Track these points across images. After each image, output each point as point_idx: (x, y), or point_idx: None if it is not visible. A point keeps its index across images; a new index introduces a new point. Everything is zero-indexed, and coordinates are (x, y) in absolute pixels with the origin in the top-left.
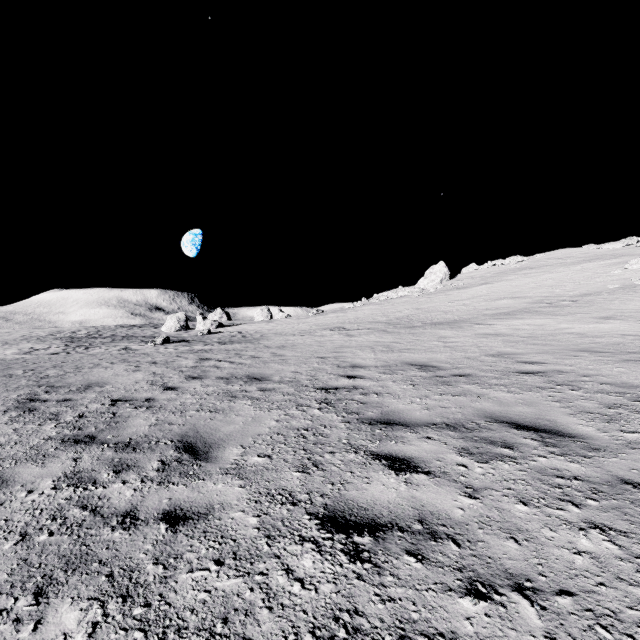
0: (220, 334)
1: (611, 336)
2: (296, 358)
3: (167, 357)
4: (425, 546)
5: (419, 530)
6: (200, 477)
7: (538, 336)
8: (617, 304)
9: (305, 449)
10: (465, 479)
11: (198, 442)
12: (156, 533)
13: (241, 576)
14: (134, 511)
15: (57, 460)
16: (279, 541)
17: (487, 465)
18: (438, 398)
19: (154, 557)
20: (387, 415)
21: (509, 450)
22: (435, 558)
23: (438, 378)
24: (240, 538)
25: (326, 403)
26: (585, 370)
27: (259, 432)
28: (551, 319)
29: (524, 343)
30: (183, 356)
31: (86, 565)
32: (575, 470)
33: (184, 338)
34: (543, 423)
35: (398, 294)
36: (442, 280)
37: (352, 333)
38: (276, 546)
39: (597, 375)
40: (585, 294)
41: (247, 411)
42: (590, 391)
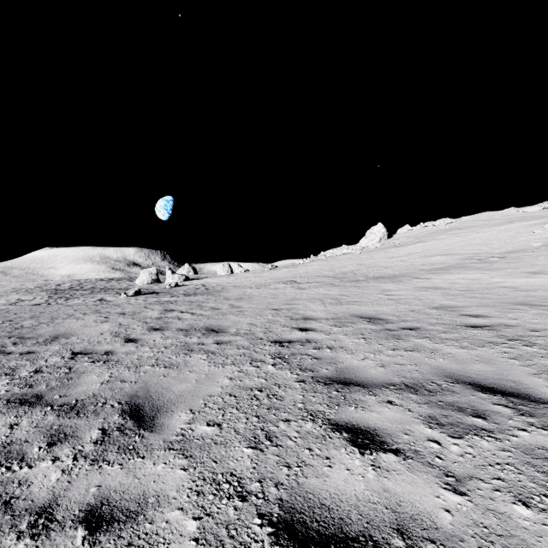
0: (186, 287)
1: (544, 290)
2: (252, 310)
3: (135, 308)
4: None
5: None
6: (140, 453)
7: (474, 289)
8: (542, 260)
9: (258, 415)
10: (442, 462)
11: (146, 404)
12: (69, 545)
13: None
14: (53, 506)
15: None
16: None
17: (463, 441)
18: (392, 353)
19: None
20: (342, 373)
21: (482, 420)
22: None
23: (388, 331)
24: None
25: (280, 358)
26: (531, 324)
27: (211, 392)
28: (483, 274)
29: (463, 296)
30: (150, 307)
31: None
32: None
33: (154, 290)
34: (508, 385)
35: (342, 251)
36: (381, 239)
37: (303, 286)
38: None
39: (545, 329)
40: (511, 251)
41: (201, 367)
42: (545, 347)
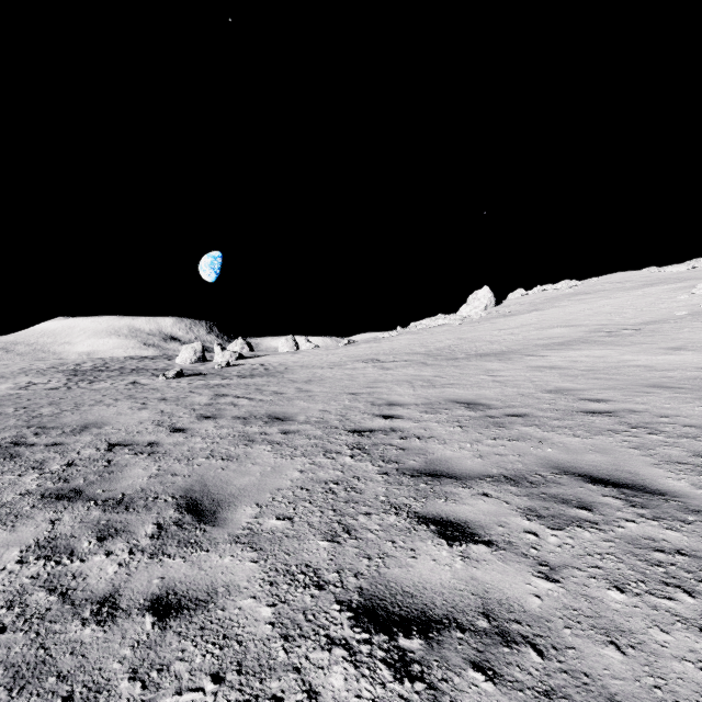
0: (240, 367)
1: (684, 369)
2: (324, 394)
3: (179, 393)
4: (495, 655)
5: (485, 629)
6: (203, 547)
7: (600, 369)
8: (686, 333)
9: (334, 509)
10: (537, 552)
11: (205, 499)
12: (139, 630)
13: (246, 701)
14: (115, 596)
15: (31, 522)
16: (299, 644)
17: (563, 533)
18: (492, 443)
19: (131, 668)
20: (432, 464)
21: (587, 512)
22: (511, 675)
23: (489, 418)
24: (248, 639)
25: (359, 449)
26: (661, 409)
27: (279, 486)
28: (612, 350)
29: (584, 377)
30: (197, 392)
31: (39, 680)
32: (676, 540)
33: (200, 371)
34: (623, 476)
35: (438, 322)
36: (487, 307)
37: (387, 366)
38: (295, 652)
39: (677, 415)
40: (649, 322)
41: (266, 459)
42: (673, 435)
